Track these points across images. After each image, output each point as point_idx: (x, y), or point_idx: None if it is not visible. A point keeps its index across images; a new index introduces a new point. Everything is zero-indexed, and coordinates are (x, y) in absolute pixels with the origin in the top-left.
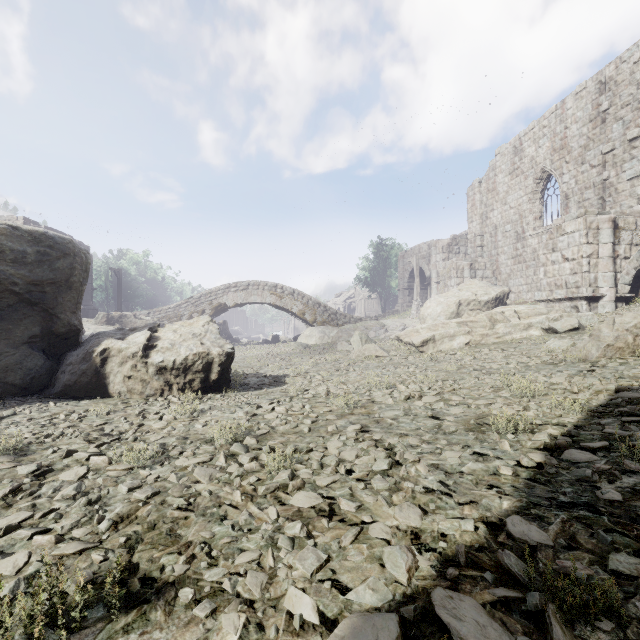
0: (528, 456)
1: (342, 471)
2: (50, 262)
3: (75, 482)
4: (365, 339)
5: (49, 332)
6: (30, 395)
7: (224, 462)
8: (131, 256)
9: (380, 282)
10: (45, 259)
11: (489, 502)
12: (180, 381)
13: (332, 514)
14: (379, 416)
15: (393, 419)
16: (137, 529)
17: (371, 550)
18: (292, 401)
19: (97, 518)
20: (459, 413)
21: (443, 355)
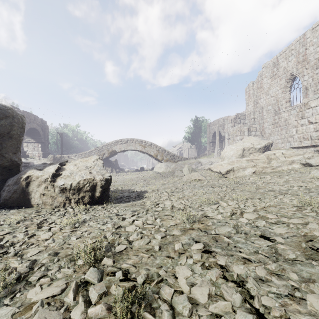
0: None
1: None
2: None
3: None
4: (191, 169)
5: None
6: None
7: (72, 299)
8: (70, 127)
9: (196, 139)
10: None
11: None
12: (75, 197)
13: None
14: (215, 233)
15: (228, 237)
16: None
17: None
18: (147, 213)
19: None
20: (283, 233)
21: (240, 179)
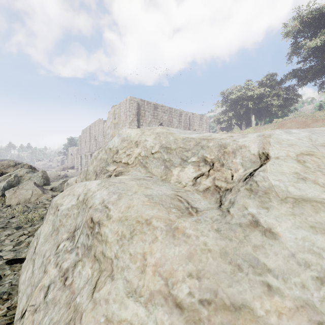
0: None
1: None
2: None
3: None
4: None
5: None
6: None
7: None
8: None
9: None
10: None
11: None
12: None
13: None
14: None
15: None
16: None
17: None
18: None
19: None
20: None
21: None
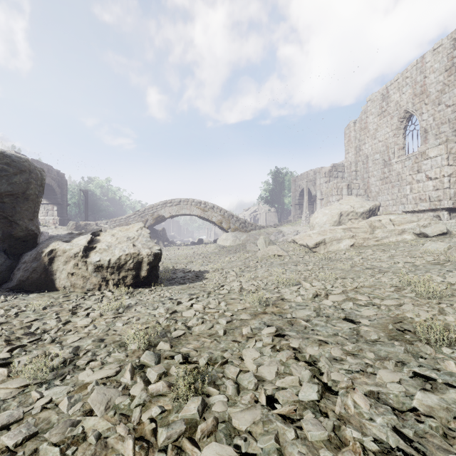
0: None
1: (262, 400)
2: (8, 177)
3: None
4: (268, 242)
5: (9, 236)
6: None
7: (129, 379)
8: (97, 182)
9: (277, 200)
10: (3, 174)
11: None
12: (115, 277)
13: None
14: (291, 316)
15: (306, 320)
16: None
17: None
18: (209, 297)
19: None
20: (371, 315)
21: (333, 255)
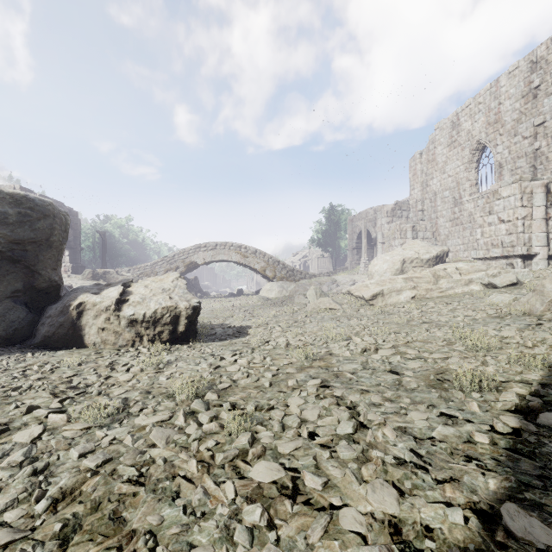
0: (501, 419)
1: (305, 434)
2: (31, 223)
3: (27, 444)
4: (319, 293)
5: (31, 287)
6: (12, 345)
7: (183, 421)
8: (115, 221)
9: (331, 243)
10: (26, 220)
11: (472, 480)
12: (150, 333)
13: (296, 493)
14: (338, 370)
15: (352, 373)
16: (78, 510)
17: (344, 550)
18: (254, 352)
19: (36, 496)
20: (417, 367)
21: (392, 308)
